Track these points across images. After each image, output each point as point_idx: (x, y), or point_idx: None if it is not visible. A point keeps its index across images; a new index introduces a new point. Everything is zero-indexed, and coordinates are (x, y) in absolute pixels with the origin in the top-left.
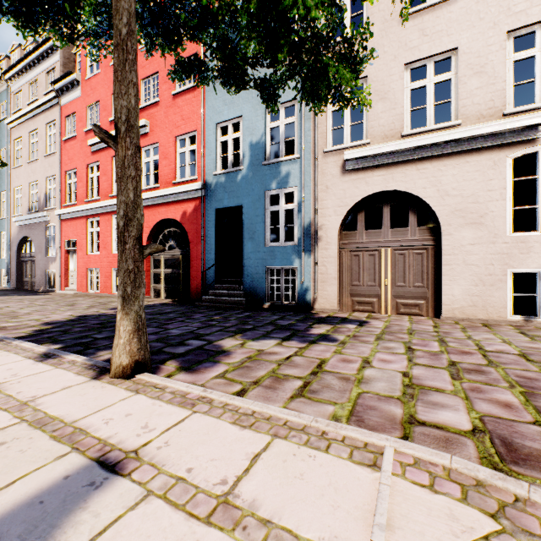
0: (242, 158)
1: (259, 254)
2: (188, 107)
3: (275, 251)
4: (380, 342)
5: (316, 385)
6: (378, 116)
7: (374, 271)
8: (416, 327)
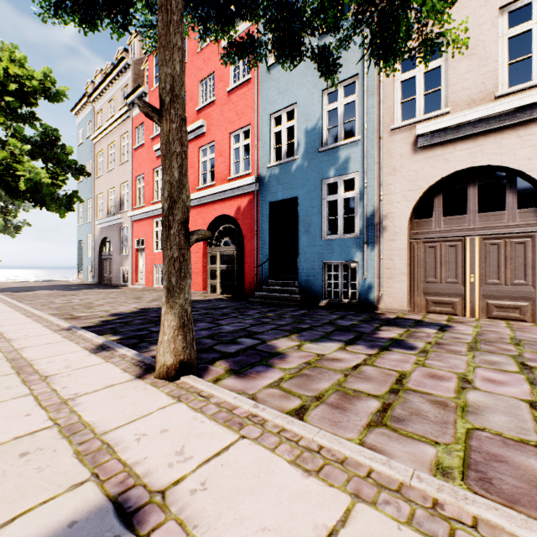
0: (296, 147)
1: (314, 248)
2: (242, 102)
3: (333, 244)
4: (477, 354)
5: (400, 409)
6: (461, 77)
7: (456, 266)
8: (522, 336)
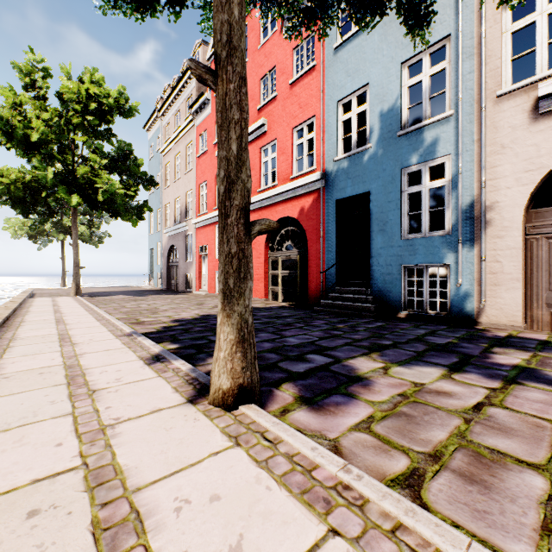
0: (369, 134)
1: (391, 250)
2: (305, 93)
3: (416, 244)
4: None
5: None
6: None
7: None
8: None
